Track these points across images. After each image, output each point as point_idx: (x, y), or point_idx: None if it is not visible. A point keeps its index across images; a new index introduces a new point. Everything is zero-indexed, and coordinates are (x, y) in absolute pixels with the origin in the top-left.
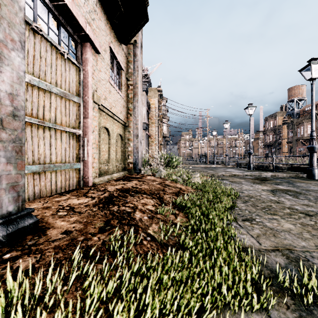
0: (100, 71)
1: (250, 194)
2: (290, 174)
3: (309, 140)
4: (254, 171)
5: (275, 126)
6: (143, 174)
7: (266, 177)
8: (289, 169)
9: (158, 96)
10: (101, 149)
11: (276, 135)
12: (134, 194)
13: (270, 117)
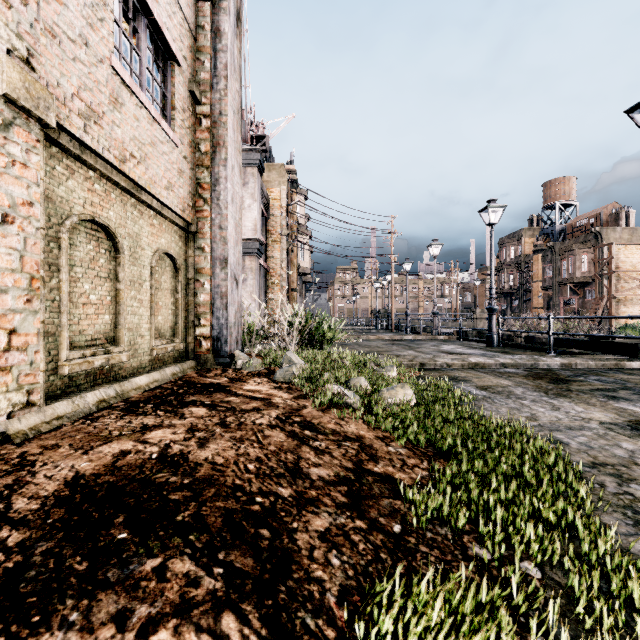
0: (57, 2)
1: (595, 453)
2: (603, 361)
3: (585, 285)
4: (506, 351)
5: (519, 257)
6: (241, 369)
7: (551, 370)
8: (556, 343)
9: (288, 183)
10: (74, 296)
11: (521, 275)
12: (129, 546)
13: (510, 238)
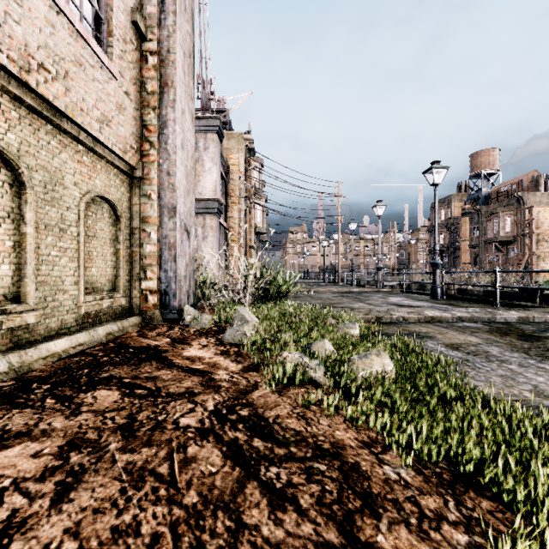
0: None
1: None
2: None
3: (508, 243)
4: (452, 303)
5: (449, 219)
6: (189, 326)
7: (511, 324)
8: (487, 294)
9: (246, 150)
10: None
11: (451, 235)
12: None
13: (441, 202)
